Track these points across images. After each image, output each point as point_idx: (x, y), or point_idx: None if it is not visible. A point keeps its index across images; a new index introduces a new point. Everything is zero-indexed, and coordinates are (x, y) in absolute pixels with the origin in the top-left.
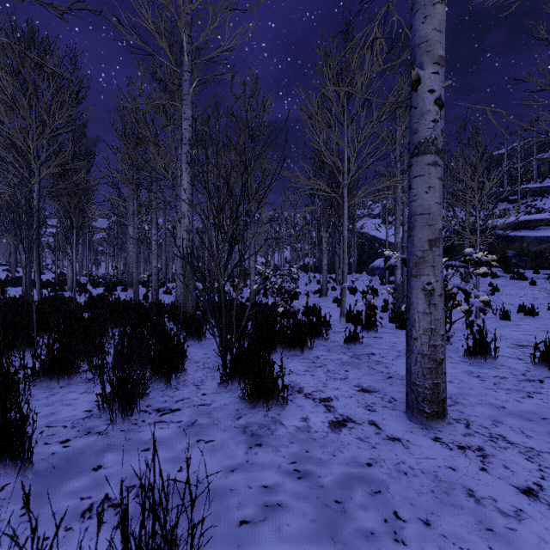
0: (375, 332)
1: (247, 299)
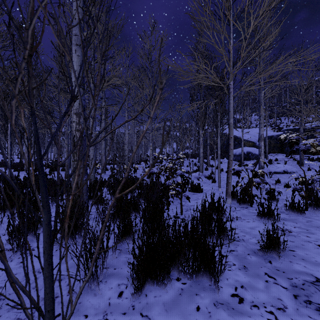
0: (275, 220)
1: (148, 176)
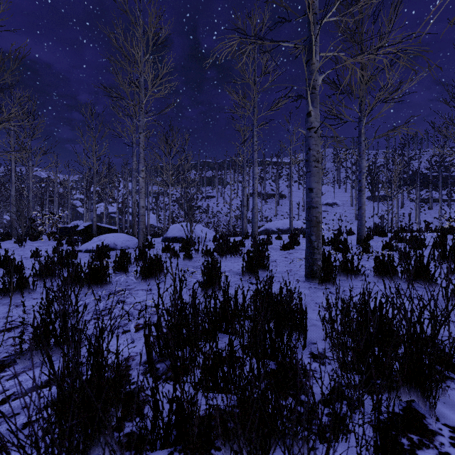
0: None
1: None
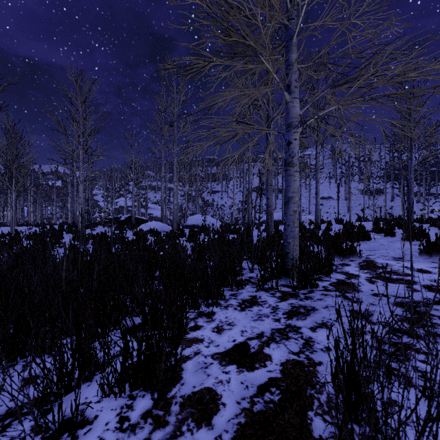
0: None
1: None
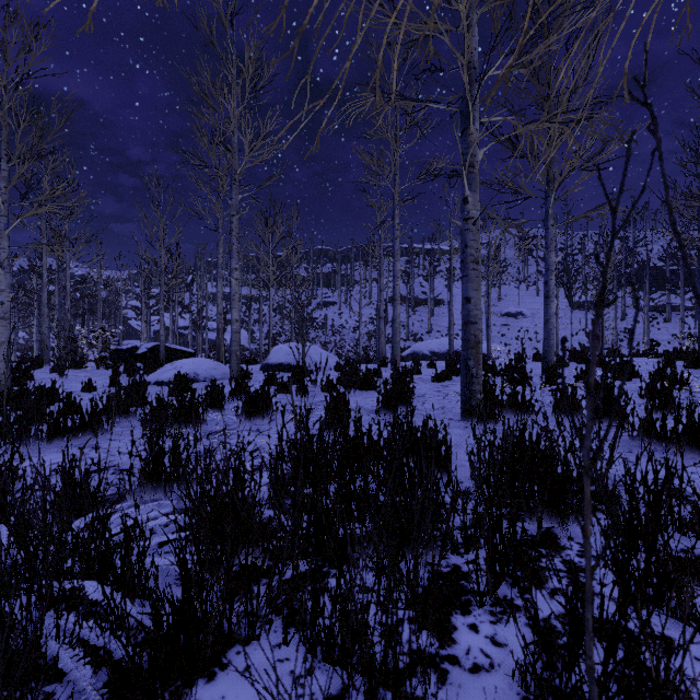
0: None
1: None
